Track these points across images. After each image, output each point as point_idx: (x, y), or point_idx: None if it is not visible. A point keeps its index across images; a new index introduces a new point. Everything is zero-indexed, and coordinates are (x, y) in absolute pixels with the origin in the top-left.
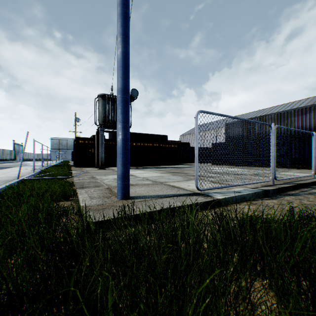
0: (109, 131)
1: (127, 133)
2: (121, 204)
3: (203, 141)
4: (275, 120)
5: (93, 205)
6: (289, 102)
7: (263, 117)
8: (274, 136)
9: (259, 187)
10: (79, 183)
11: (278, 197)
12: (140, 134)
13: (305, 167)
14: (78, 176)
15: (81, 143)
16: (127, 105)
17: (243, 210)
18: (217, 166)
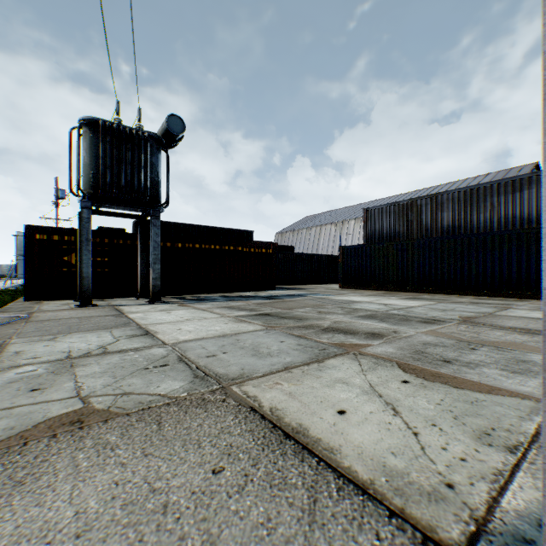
0: (115, 214)
1: None
2: None
3: (317, 244)
4: (462, 203)
5: None
6: (457, 181)
7: (438, 196)
8: None
9: None
10: None
11: None
12: (200, 226)
13: (531, 294)
14: None
15: (42, 242)
16: None
17: None
18: None
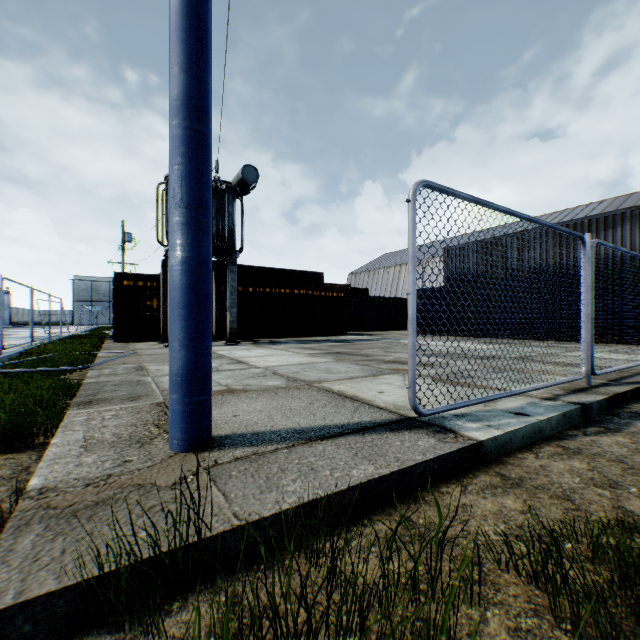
0: None
1: (202, 242)
2: (172, 477)
3: (396, 286)
4: (550, 241)
5: (71, 482)
6: (565, 210)
7: (524, 234)
8: (591, 266)
9: (562, 396)
10: (92, 387)
11: (620, 425)
12: (266, 269)
13: (617, 339)
14: (105, 364)
15: (129, 287)
16: (202, 154)
17: (561, 481)
18: (465, 343)
